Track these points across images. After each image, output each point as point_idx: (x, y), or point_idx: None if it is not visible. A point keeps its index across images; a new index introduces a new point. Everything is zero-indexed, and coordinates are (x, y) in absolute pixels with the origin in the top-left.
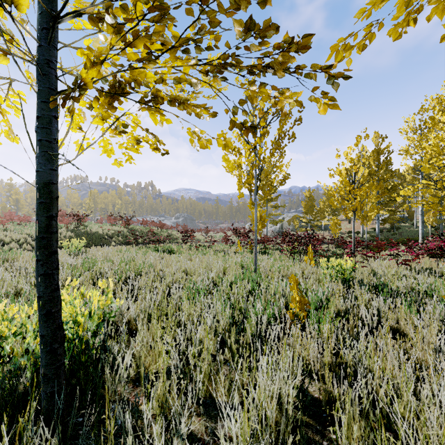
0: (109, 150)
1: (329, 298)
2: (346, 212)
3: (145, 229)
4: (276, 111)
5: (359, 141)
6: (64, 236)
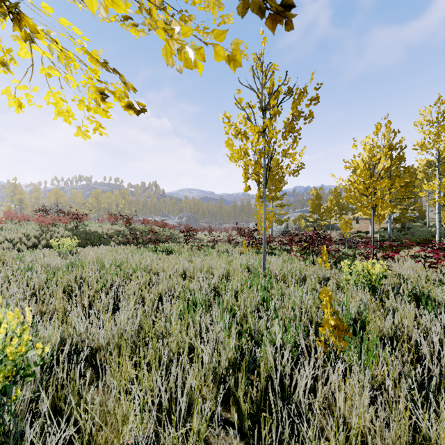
0: (65, 111)
1: (366, 315)
2: (364, 209)
3: (147, 228)
4: (288, 89)
5: (380, 129)
6: (61, 235)
